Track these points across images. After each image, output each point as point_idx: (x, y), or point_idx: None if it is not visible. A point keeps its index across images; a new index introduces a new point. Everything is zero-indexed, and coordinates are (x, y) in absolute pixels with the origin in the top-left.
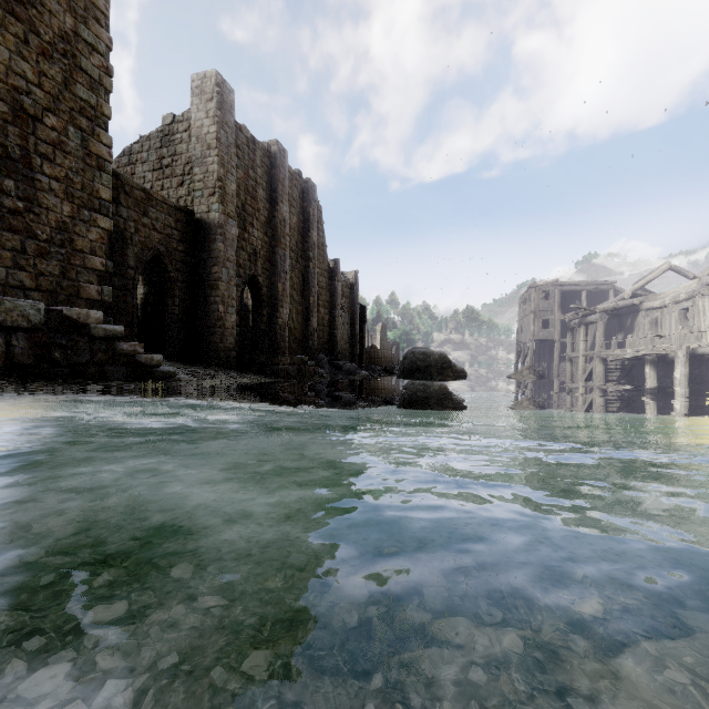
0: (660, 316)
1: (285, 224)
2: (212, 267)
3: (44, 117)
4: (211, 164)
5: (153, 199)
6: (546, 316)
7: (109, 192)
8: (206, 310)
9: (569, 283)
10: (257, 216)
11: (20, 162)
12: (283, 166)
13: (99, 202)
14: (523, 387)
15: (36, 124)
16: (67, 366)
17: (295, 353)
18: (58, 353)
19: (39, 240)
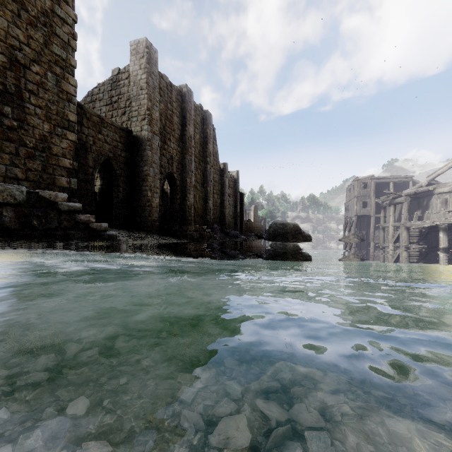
0: (449, 198)
1: (191, 139)
2: (143, 167)
3: (31, 66)
4: (142, 99)
5: (105, 123)
6: (365, 199)
7: (74, 116)
8: (139, 195)
9: (381, 177)
10: (173, 134)
11: (15, 95)
12: (190, 101)
13: (68, 122)
14: (350, 246)
15: (25, 70)
16: (42, 230)
17: (198, 224)
18: (35, 221)
19: (27, 147)
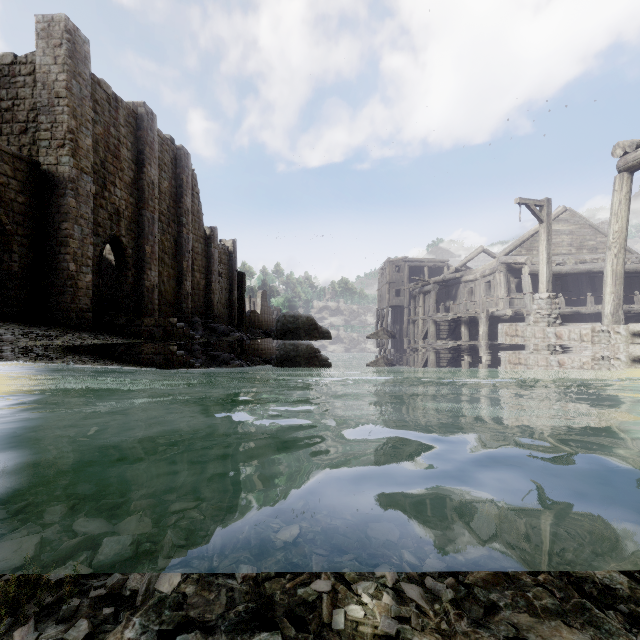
0: (474, 287)
1: (153, 187)
2: (61, 223)
3: None
4: (59, 114)
5: None
6: (398, 286)
7: None
8: (54, 268)
9: (415, 259)
10: (120, 176)
11: None
12: (151, 129)
13: None
14: (379, 345)
15: None
16: None
17: (166, 316)
18: None
19: None
